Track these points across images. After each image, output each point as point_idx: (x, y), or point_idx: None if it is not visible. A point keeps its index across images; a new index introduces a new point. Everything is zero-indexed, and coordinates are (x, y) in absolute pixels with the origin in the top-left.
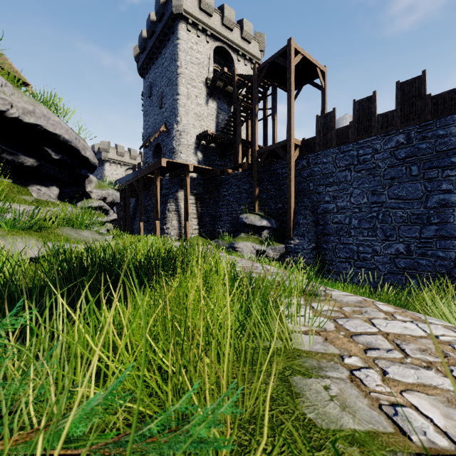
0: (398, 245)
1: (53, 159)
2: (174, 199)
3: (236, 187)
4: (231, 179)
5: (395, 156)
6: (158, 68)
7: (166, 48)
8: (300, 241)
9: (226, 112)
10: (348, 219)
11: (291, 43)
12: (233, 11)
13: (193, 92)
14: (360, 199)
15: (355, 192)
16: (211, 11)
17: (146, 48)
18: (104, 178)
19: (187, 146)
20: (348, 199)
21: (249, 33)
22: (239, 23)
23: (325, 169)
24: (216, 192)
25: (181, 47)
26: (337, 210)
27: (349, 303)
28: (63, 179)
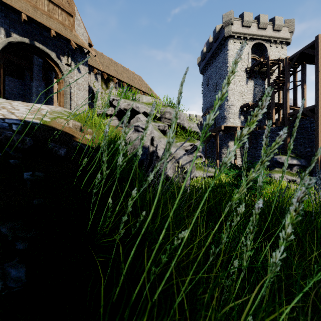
0: None
1: None
2: (226, 146)
3: (270, 138)
4: None
5: None
6: (213, 68)
7: (219, 56)
8: None
9: (261, 85)
10: None
11: (318, 39)
12: (266, 16)
13: (237, 79)
14: None
15: None
16: (250, 24)
17: (205, 58)
18: None
19: (233, 114)
20: None
21: (280, 25)
22: (271, 20)
23: None
24: (254, 140)
25: (229, 54)
26: None
27: None
28: None
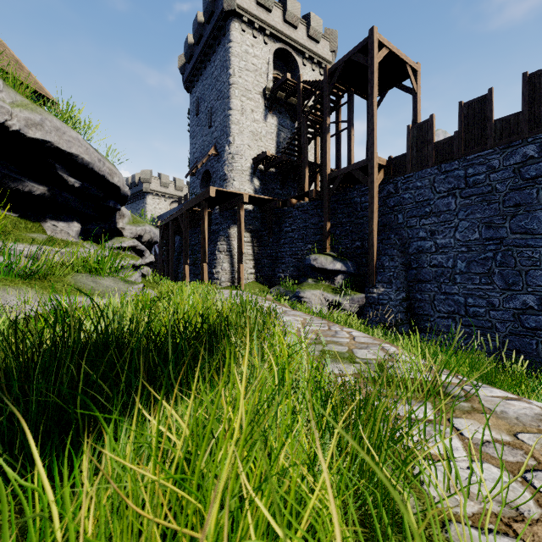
0: (526, 296)
1: (70, 187)
2: (226, 236)
3: (301, 221)
4: (295, 212)
5: (521, 175)
6: (207, 79)
7: (216, 54)
8: (385, 290)
9: (289, 130)
10: (451, 260)
11: (373, 34)
12: (297, 4)
13: (248, 106)
14: (468, 235)
15: (461, 224)
16: (270, 4)
17: (193, 57)
18: (146, 213)
19: (240, 172)
20: (451, 234)
21: (318, 30)
22: (305, 18)
23: (419, 196)
24: (276, 227)
25: (234, 51)
26: (436, 249)
27: (524, 421)
28: (85, 212)
